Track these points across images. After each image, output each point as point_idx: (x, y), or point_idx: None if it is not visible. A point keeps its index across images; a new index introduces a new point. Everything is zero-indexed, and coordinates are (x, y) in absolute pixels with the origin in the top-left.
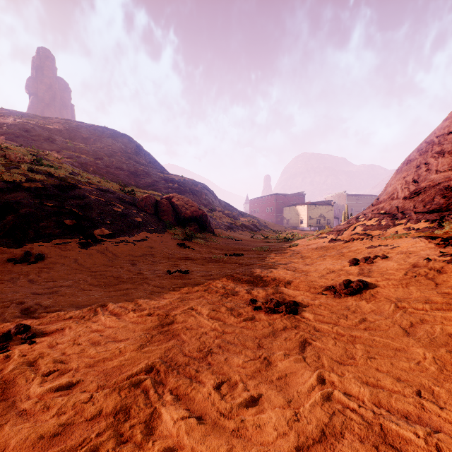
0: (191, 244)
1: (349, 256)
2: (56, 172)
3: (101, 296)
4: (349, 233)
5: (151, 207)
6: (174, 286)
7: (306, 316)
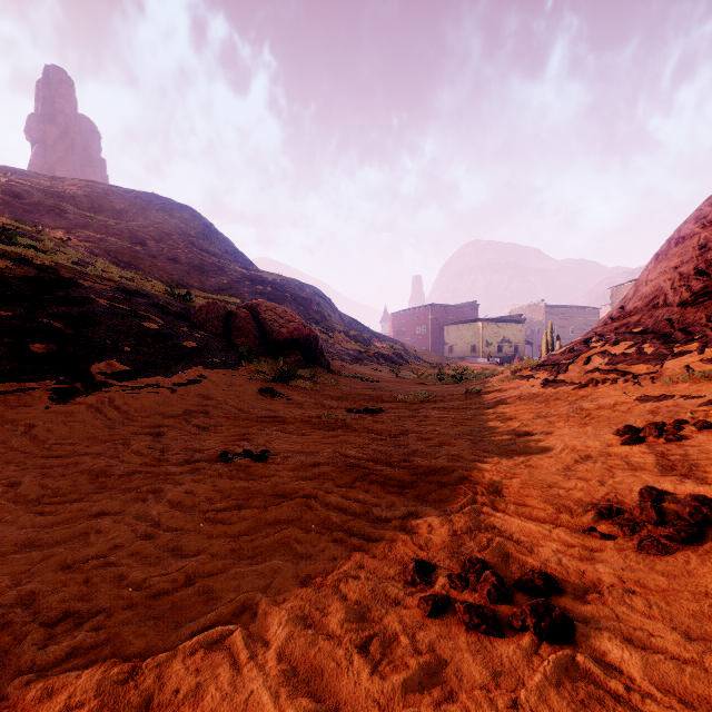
0: (285, 388)
1: (607, 419)
2: (37, 257)
3: (5, 545)
4: (581, 369)
5: (217, 323)
6: (217, 504)
7: (613, 658)
